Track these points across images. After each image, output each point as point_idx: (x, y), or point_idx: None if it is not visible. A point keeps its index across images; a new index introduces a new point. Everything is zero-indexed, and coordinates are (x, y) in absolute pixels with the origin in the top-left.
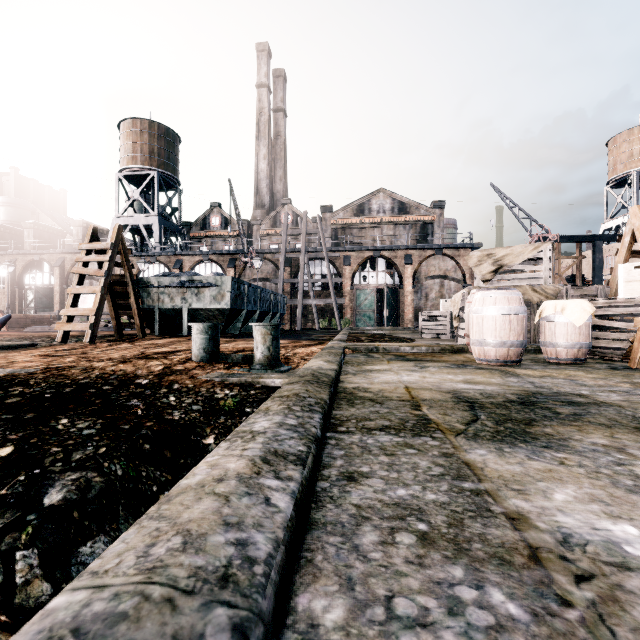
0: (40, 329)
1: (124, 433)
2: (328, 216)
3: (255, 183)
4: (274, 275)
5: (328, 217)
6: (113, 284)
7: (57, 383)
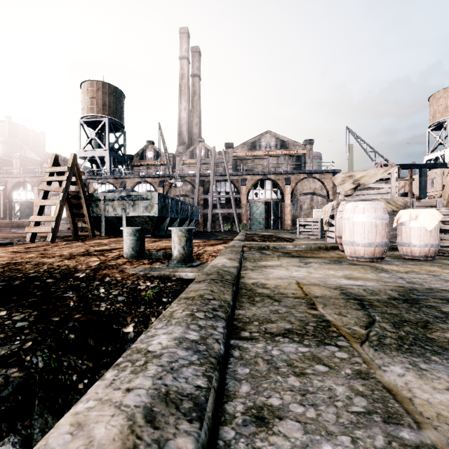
0: (21, 231)
1: (53, 324)
2: (230, 150)
3: (178, 127)
4: (191, 192)
5: (230, 151)
6: (71, 198)
7: (10, 276)
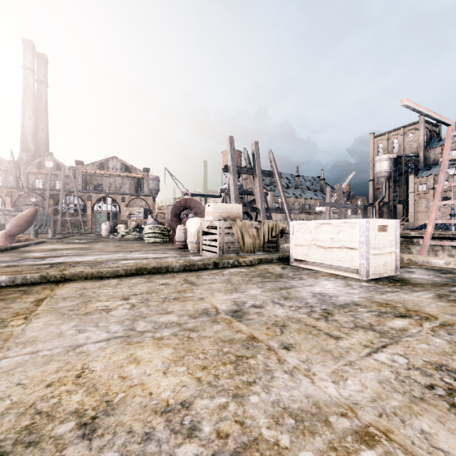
0: None
1: None
2: (80, 167)
3: (21, 134)
4: (42, 202)
5: (80, 167)
6: None
7: None
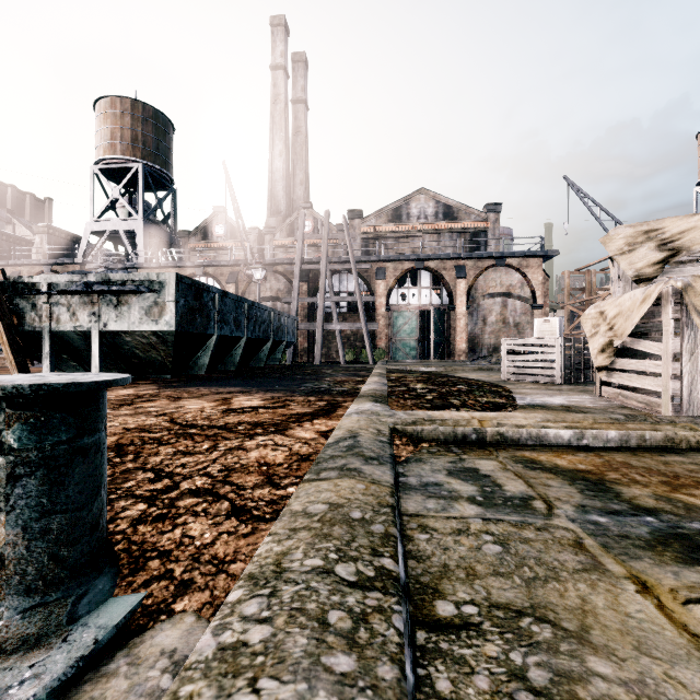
0: None
1: None
2: (357, 223)
3: (269, 185)
4: (287, 293)
5: (357, 224)
6: None
7: None
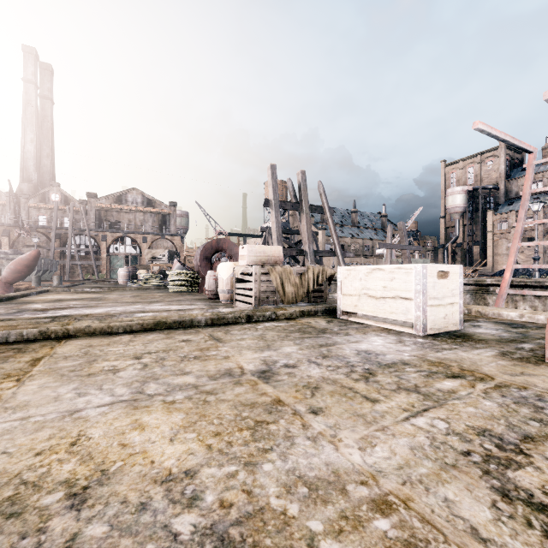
0: None
1: None
2: (93, 200)
3: (21, 160)
4: (46, 243)
5: (93, 201)
6: None
7: None
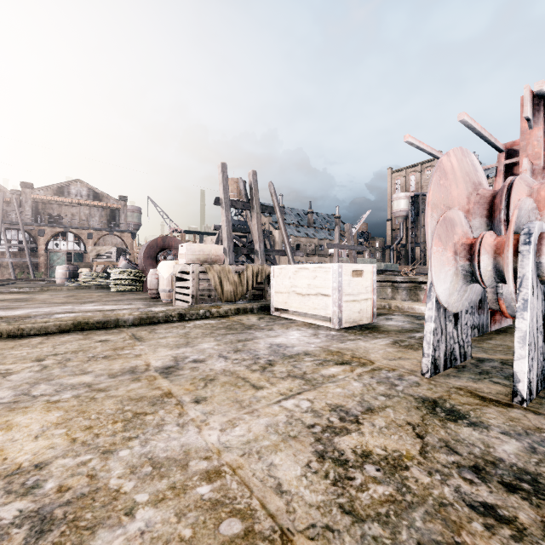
0: None
1: None
2: (28, 191)
3: None
4: None
5: (28, 192)
6: None
7: None
